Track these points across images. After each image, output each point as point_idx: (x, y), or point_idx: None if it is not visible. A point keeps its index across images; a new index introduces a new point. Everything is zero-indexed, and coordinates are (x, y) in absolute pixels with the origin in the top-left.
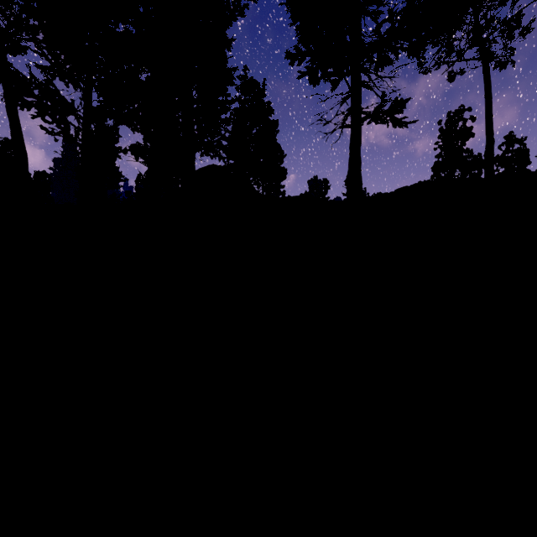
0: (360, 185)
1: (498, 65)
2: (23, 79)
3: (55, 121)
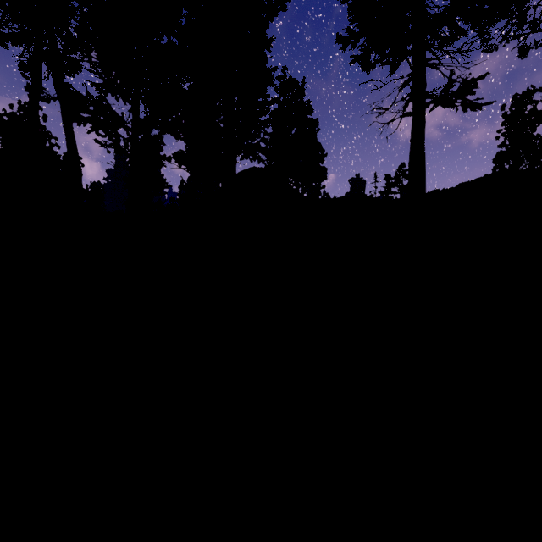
0: (424, 180)
1: None
2: (80, 97)
3: (107, 134)
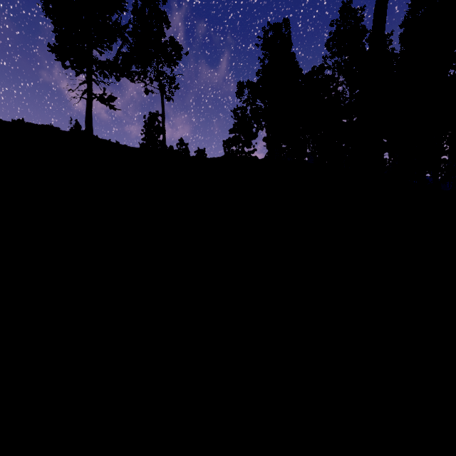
0: (92, 130)
1: (167, 98)
2: None
3: None
